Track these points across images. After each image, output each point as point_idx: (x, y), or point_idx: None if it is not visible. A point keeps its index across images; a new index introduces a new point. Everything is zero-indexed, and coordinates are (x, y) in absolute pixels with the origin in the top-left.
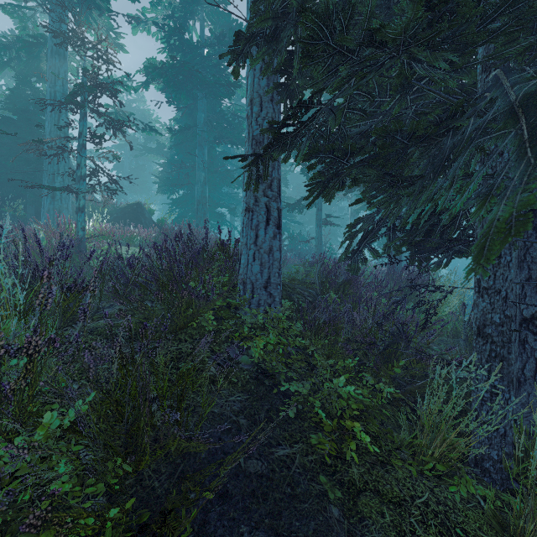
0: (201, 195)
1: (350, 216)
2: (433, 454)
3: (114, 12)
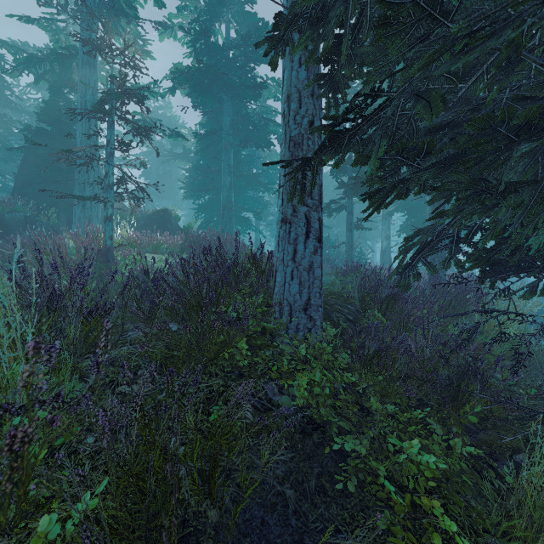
0: (227, 199)
1: (381, 219)
2: None
3: (141, 19)
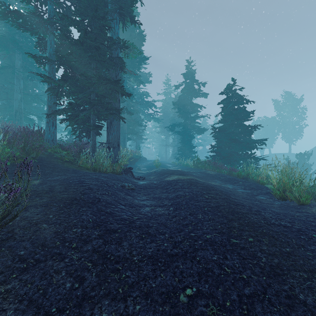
0: (18, 107)
1: None
2: (81, 164)
3: None
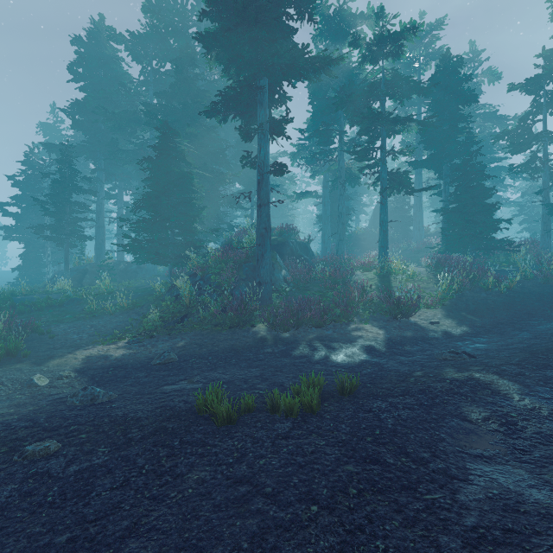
0: None
1: None
2: None
3: None
